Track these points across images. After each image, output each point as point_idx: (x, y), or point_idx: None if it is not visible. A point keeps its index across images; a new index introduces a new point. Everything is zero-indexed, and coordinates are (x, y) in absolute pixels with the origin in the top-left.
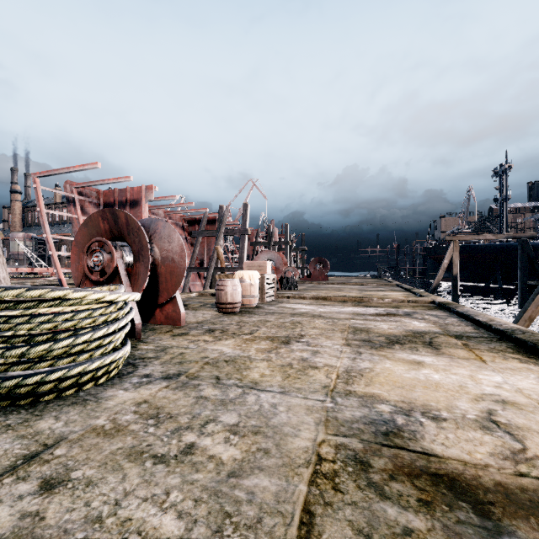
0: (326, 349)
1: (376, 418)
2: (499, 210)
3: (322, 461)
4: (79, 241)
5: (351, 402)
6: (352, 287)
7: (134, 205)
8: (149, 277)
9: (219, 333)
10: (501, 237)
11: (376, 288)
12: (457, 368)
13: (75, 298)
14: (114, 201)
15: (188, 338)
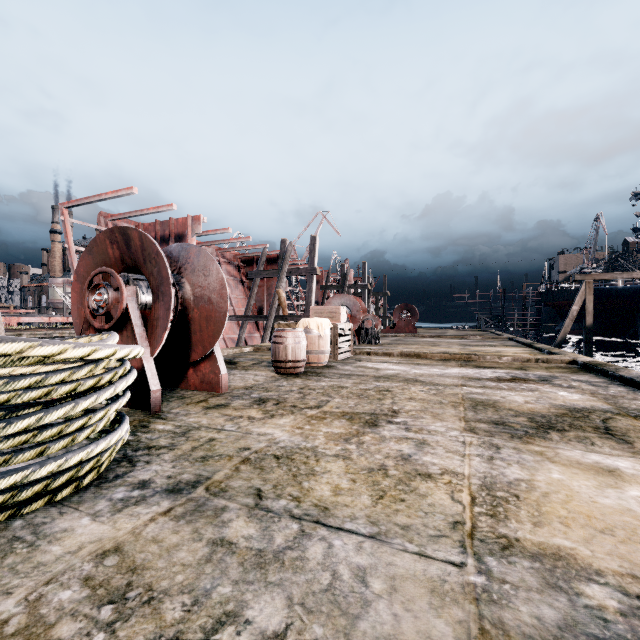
0: (437, 437)
1: (599, 635)
2: None
3: None
4: (82, 274)
5: (520, 571)
6: (450, 341)
7: (178, 241)
8: (177, 324)
9: (272, 404)
10: None
11: (482, 342)
12: None
13: (2, 354)
14: (156, 236)
15: (226, 412)
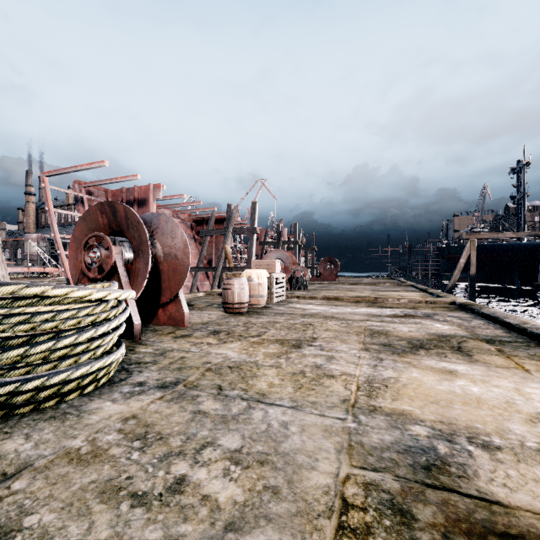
0: (342, 354)
1: (412, 445)
2: (517, 208)
3: (348, 508)
4: (77, 236)
5: (378, 421)
6: (364, 287)
7: (142, 204)
8: (151, 275)
9: (224, 335)
10: (522, 235)
11: (389, 288)
12: (498, 379)
13: (55, 295)
14: (122, 200)
15: (190, 340)
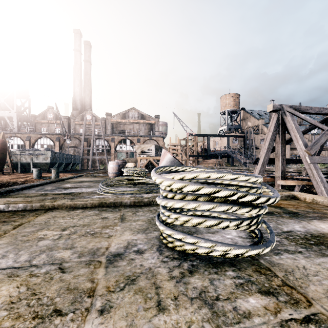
0: None
1: None
2: None
3: None
4: None
5: None
6: None
7: None
8: None
9: None
10: None
11: None
12: None
13: None
14: None
15: None
